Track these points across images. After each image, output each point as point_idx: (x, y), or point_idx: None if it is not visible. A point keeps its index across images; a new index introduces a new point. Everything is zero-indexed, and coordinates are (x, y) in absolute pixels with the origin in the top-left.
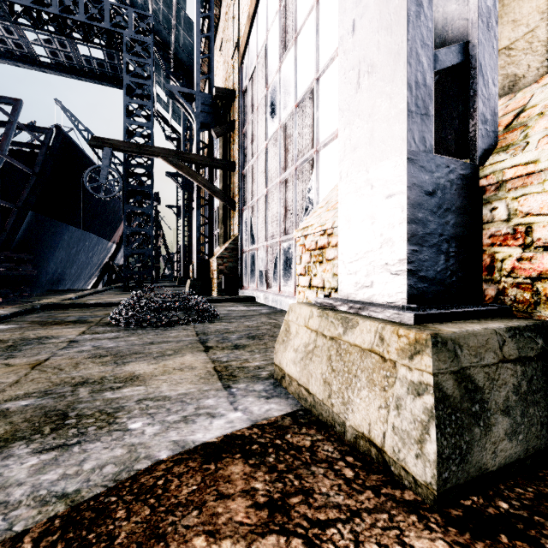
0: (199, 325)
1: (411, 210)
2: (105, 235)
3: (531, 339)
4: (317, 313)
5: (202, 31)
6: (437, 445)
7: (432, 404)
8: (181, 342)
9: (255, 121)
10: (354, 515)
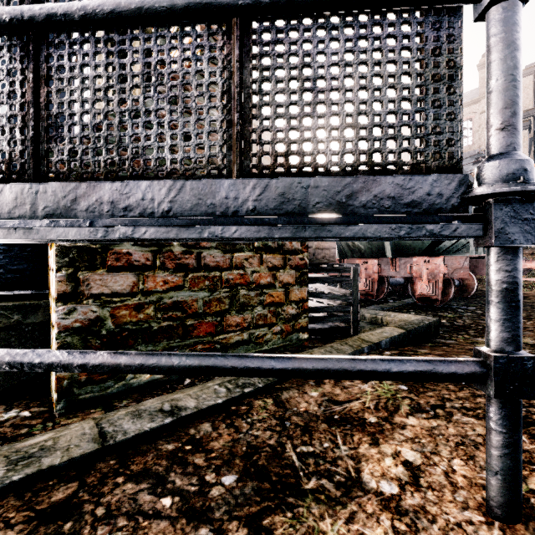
0: None
1: None
2: None
3: (2, 315)
4: None
5: None
6: None
7: None
8: None
9: None
10: None
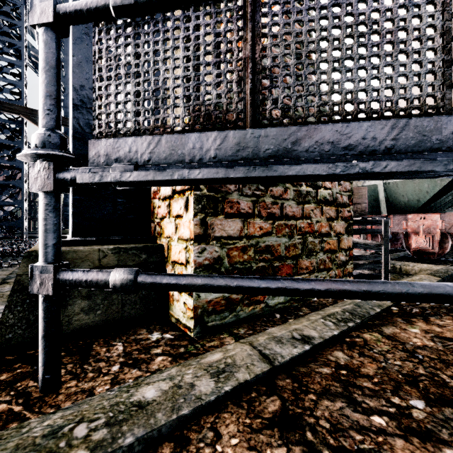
0: None
1: None
2: None
3: (135, 255)
4: None
5: None
6: (2, 318)
7: (10, 293)
8: None
9: None
10: None
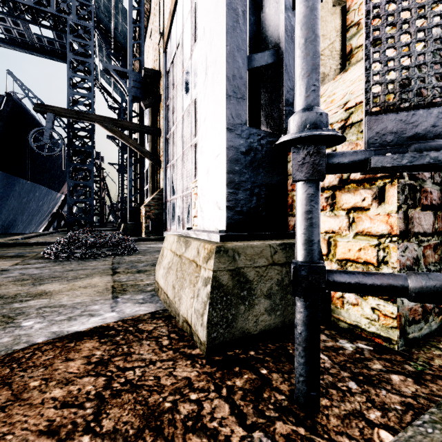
0: (117, 257)
1: (229, 164)
2: (54, 187)
3: None
4: (176, 240)
5: (137, 21)
6: (208, 315)
7: (210, 290)
8: (96, 269)
9: (175, 96)
10: (151, 363)
